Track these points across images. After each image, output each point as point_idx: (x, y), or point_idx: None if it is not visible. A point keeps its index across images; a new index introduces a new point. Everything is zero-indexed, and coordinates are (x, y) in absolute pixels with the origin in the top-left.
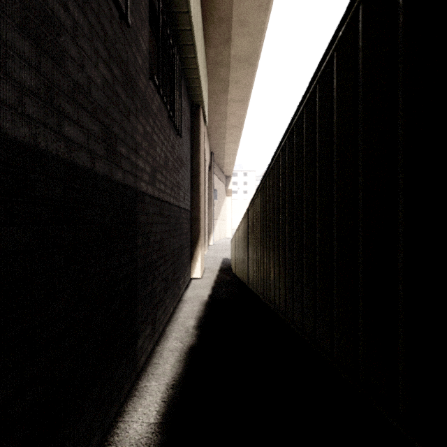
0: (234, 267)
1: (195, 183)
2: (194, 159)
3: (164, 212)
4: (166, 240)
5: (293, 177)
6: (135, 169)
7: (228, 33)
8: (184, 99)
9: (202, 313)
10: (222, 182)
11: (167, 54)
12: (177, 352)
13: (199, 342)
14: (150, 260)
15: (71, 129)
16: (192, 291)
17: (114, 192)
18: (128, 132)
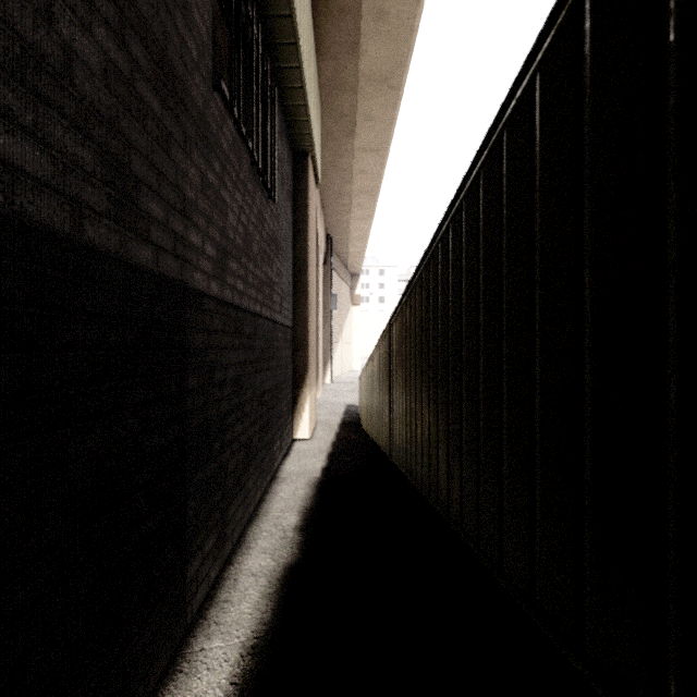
0: (365, 421)
1: (300, 282)
2: (299, 242)
3: (243, 329)
4: (248, 378)
5: (502, 243)
6: (182, 247)
7: (354, 32)
8: (281, 140)
9: (311, 501)
10: (345, 283)
11: (251, 57)
12: (264, 577)
13: (304, 558)
14: (215, 414)
15: (16, 144)
16: (295, 462)
17: (134, 287)
18: (166, 176)
